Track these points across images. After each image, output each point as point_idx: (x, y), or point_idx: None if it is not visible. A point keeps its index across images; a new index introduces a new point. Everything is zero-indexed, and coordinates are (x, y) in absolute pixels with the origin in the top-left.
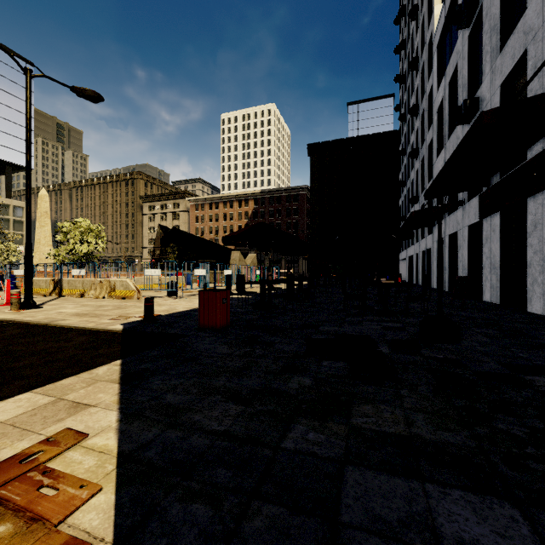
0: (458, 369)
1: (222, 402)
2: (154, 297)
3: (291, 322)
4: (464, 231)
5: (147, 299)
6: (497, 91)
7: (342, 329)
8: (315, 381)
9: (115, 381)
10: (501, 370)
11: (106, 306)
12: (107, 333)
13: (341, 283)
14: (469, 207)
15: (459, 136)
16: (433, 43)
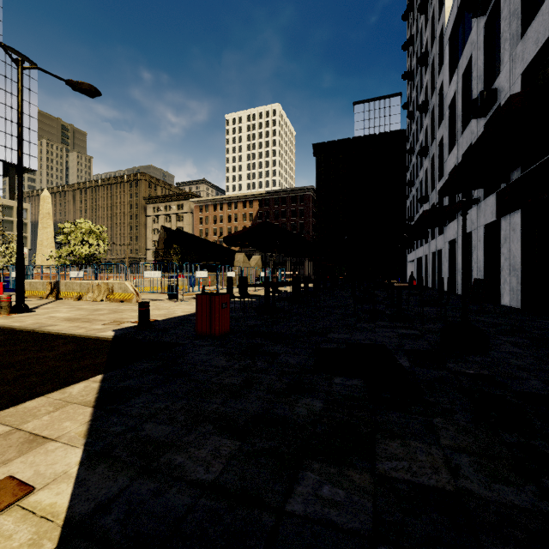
0: (496, 388)
1: (213, 435)
2: (154, 300)
3: (297, 328)
4: (479, 230)
5: (142, 303)
6: (518, 80)
7: (354, 337)
8: (327, 404)
9: (89, 403)
10: (547, 390)
11: (101, 309)
12: (96, 341)
13: (347, 286)
14: (485, 205)
15: (473, 131)
16: (445, 36)
